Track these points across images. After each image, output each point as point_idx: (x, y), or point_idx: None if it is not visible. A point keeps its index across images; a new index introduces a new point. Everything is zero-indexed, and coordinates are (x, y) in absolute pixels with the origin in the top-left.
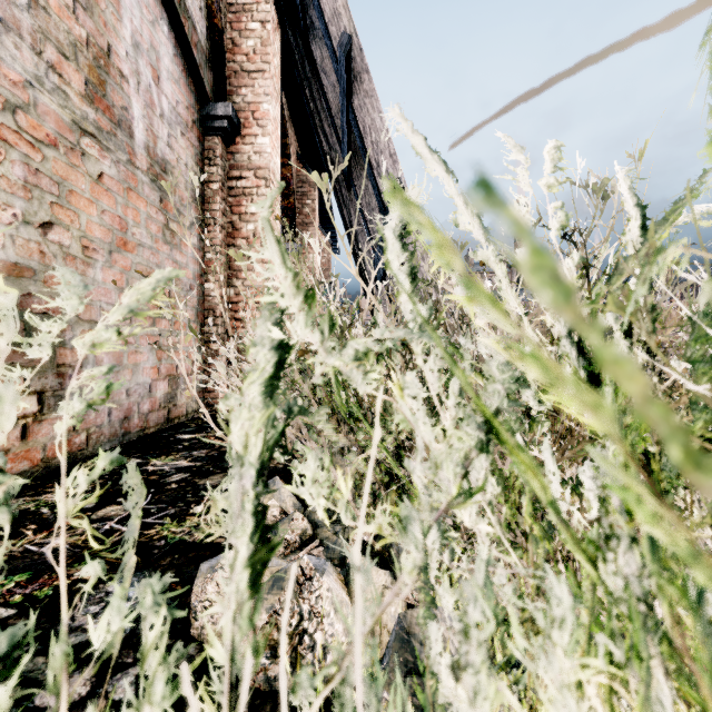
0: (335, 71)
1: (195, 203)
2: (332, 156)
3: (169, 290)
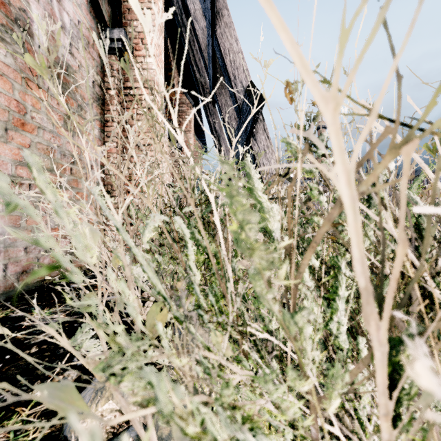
0: (203, 10)
1: (96, 103)
2: (201, 81)
3: (71, 168)
